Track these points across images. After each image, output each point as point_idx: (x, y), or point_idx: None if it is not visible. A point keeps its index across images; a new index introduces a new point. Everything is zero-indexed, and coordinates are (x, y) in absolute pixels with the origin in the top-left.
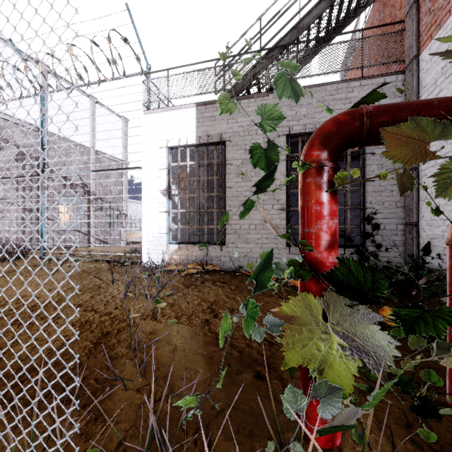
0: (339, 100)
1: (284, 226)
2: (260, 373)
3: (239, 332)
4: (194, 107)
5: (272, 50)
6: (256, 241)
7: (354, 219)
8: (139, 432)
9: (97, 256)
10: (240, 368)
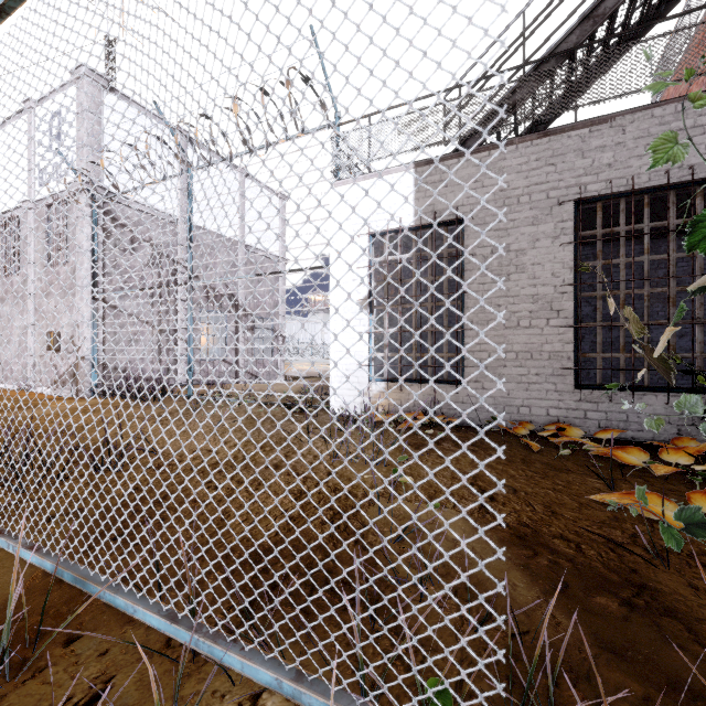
0: (679, 131)
1: (570, 354)
2: (630, 603)
3: (550, 529)
4: (411, 169)
5: (546, 61)
6: (518, 378)
7: (682, 342)
8: (478, 670)
9: (263, 397)
10: (588, 589)
